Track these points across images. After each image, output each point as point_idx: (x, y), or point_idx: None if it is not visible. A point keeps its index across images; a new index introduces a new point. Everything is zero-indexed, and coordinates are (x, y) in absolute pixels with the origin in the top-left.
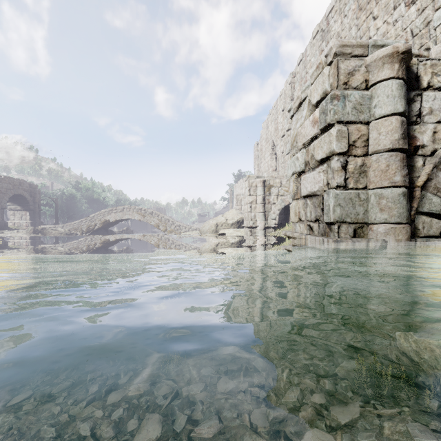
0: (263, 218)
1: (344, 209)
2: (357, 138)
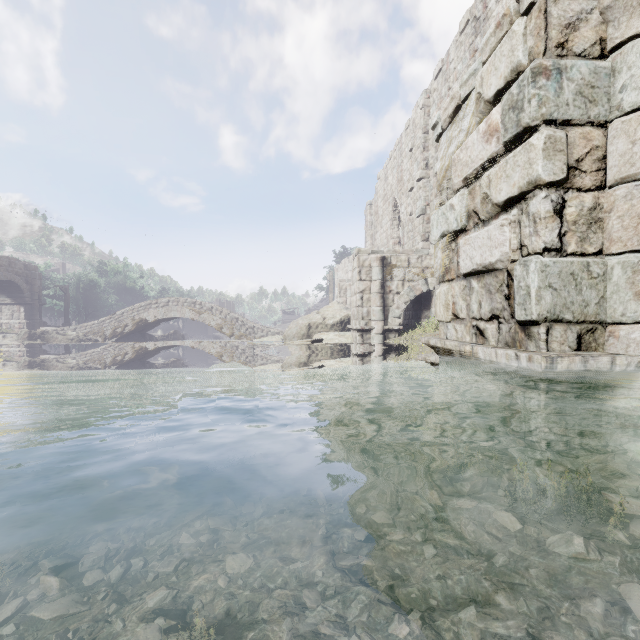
0: (381, 315)
1: (559, 295)
2: (585, 155)
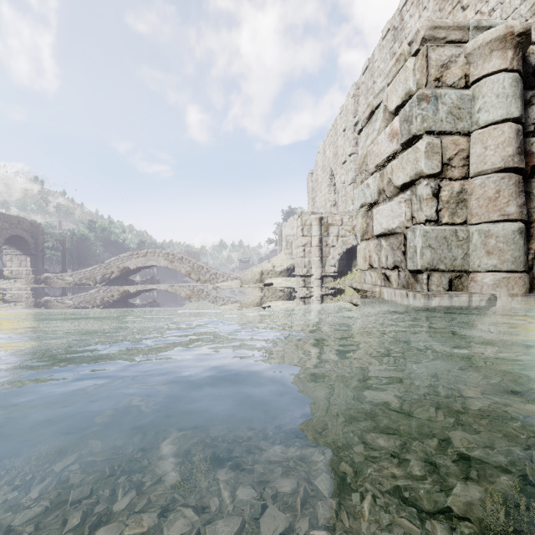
0: (320, 264)
1: (436, 252)
2: (454, 155)
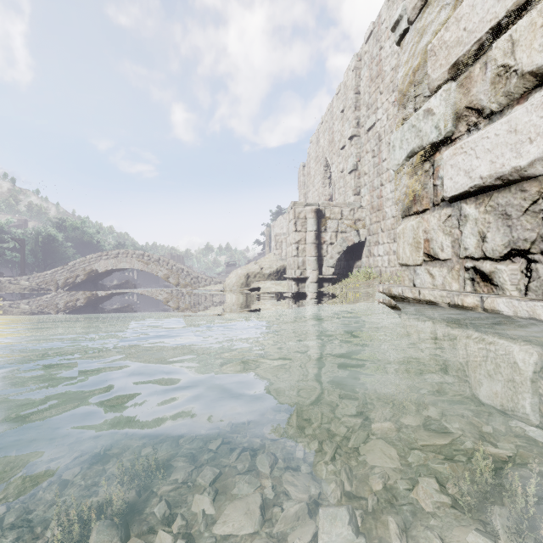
0: (316, 265)
1: None
2: None
